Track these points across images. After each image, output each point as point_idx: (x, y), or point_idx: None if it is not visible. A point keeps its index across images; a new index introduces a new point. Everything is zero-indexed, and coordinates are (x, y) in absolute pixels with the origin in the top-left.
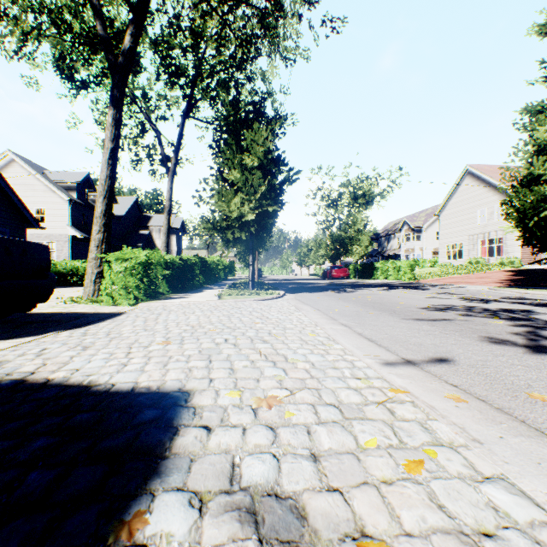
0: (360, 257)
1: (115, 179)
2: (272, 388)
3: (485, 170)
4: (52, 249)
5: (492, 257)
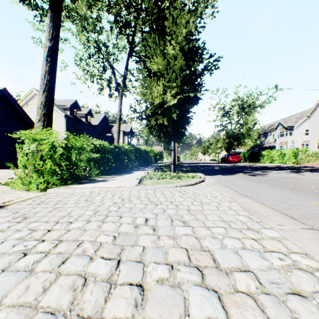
0: (250, 147)
1: (54, 75)
2: None
3: None
4: None
5: None
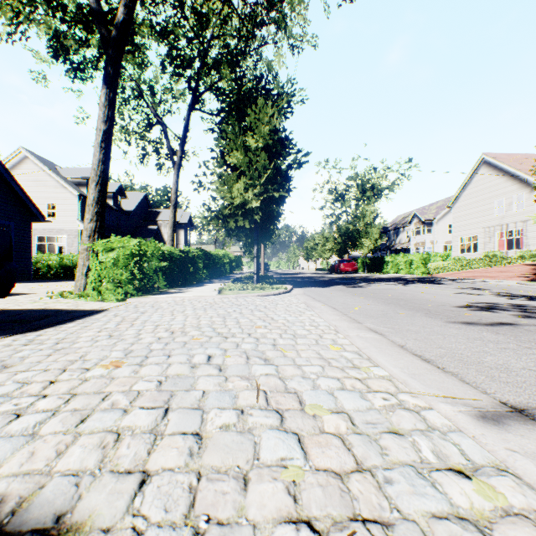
0: (369, 251)
1: (109, 163)
2: (274, 522)
3: (502, 159)
4: (63, 243)
5: (511, 250)
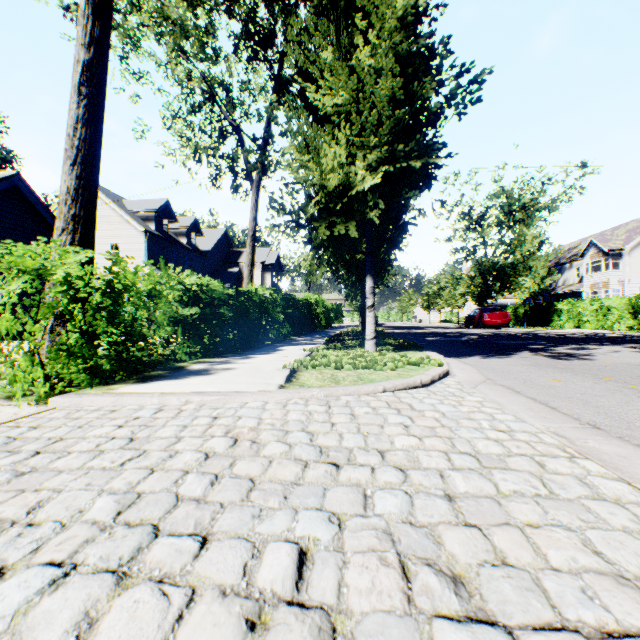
0: (530, 294)
1: (98, 127)
2: None
3: None
4: None
5: None
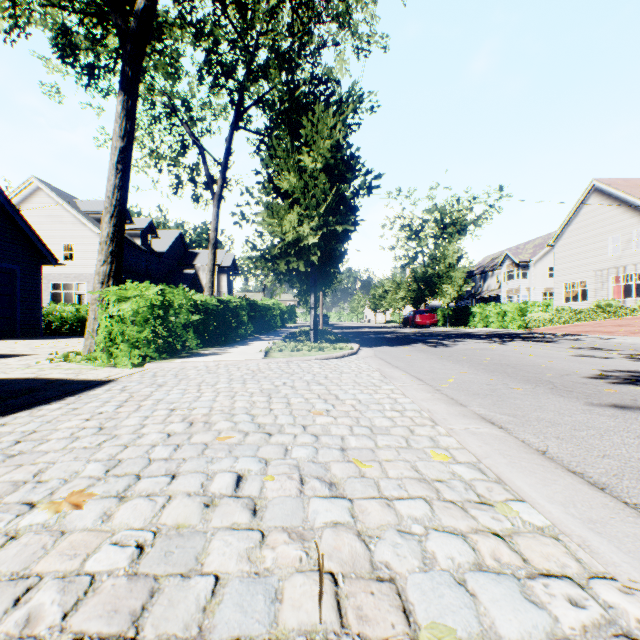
0: (452, 299)
1: (127, 190)
2: None
3: (618, 185)
4: (82, 291)
5: (630, 299)
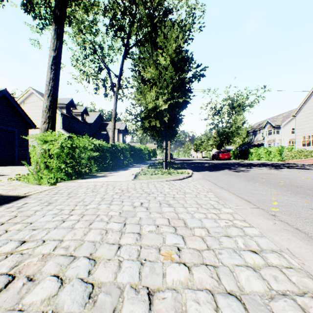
0: (239, 145)
1: (58, 81)
2: None
3: None
4: None
5: None
